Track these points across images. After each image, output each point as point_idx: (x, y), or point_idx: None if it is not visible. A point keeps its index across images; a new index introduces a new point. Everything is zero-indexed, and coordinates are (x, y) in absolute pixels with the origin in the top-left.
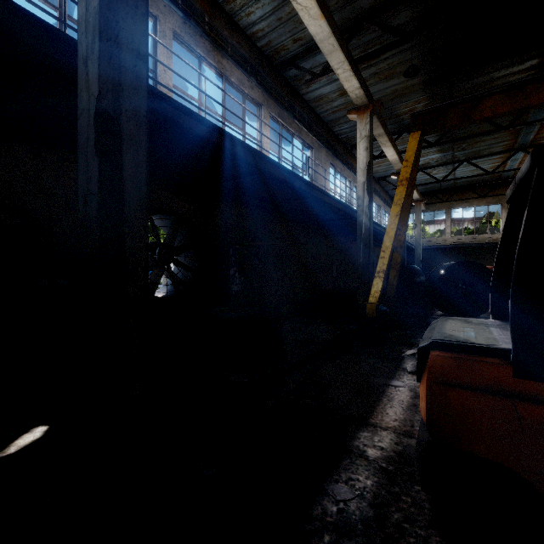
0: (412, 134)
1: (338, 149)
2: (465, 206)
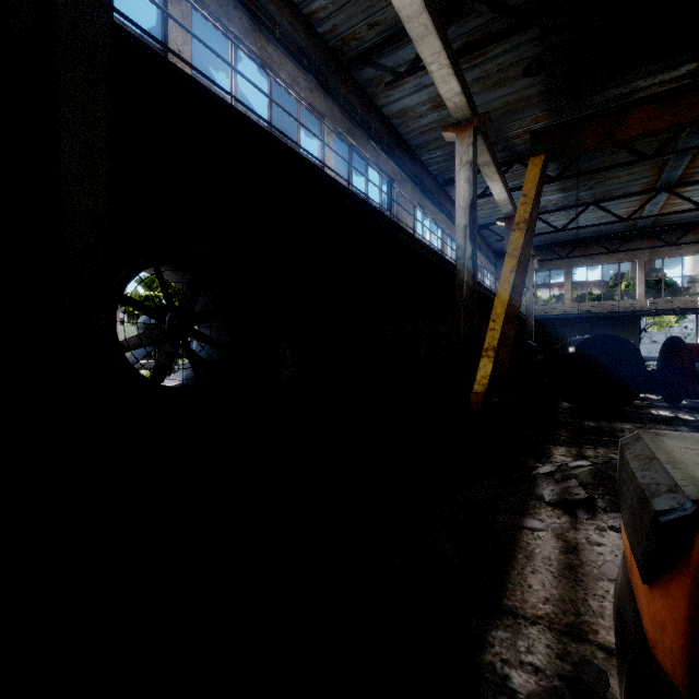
0: (533, 159)
1: (428, 184)
2: (590, 263)
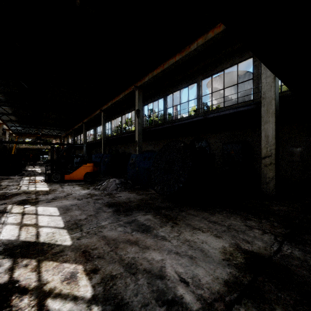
0: (17, 136)
1: None
2: (29, 138)
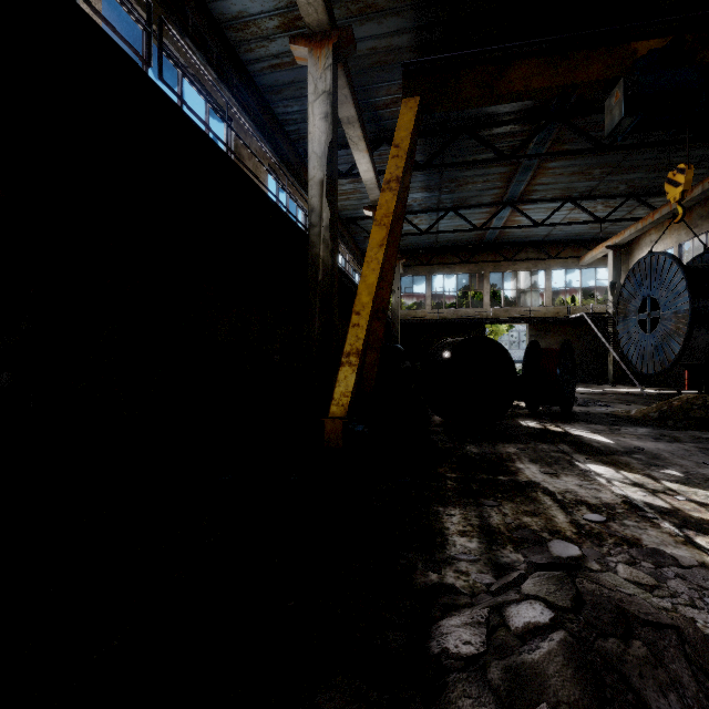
0: (406, 101)
1: (284, 147)
2: (447, 272)
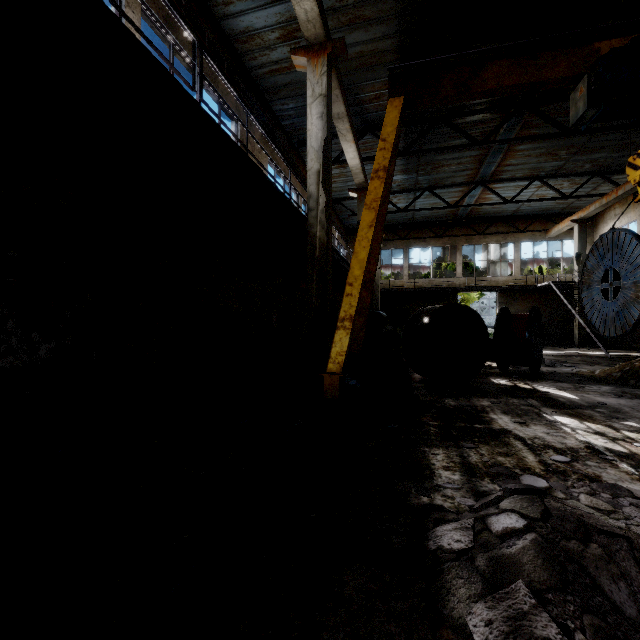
0: (392, 100)
1: (281, 140)
2: (422, 245)
